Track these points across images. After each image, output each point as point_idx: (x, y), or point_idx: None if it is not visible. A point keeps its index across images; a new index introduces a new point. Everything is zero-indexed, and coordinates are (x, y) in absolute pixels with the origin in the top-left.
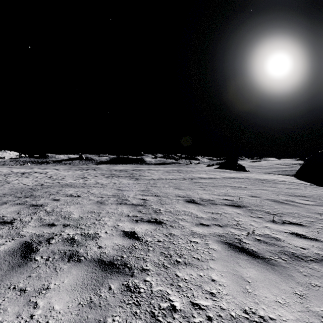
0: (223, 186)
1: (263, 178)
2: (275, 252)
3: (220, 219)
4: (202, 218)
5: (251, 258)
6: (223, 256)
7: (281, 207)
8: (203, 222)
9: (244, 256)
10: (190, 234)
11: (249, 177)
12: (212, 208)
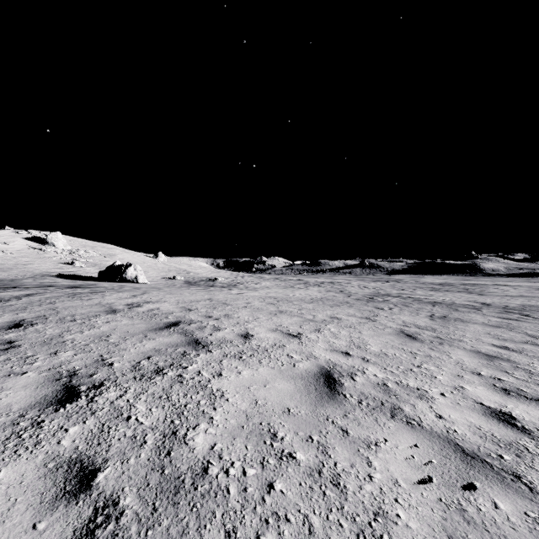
0: None
1: None
2: None
3: None
4: None
5: None
6: None
7: None
8: None
9: None
10: None
11: None
12: None
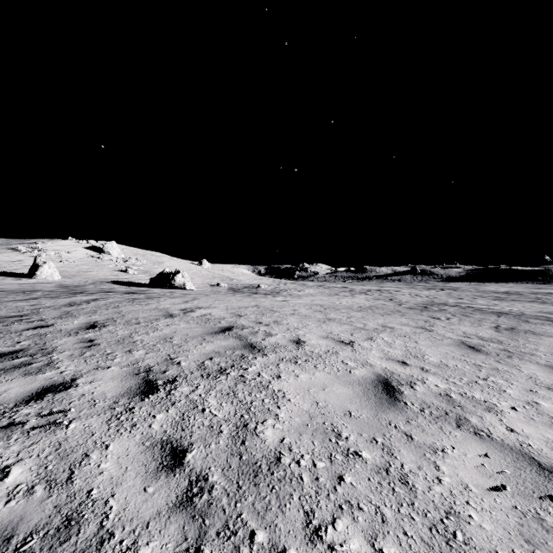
0: None
1: None
2: None
3: None
4: None
5: None
6: None
7: None
8: None
9: None
10: None
11: None
12: None
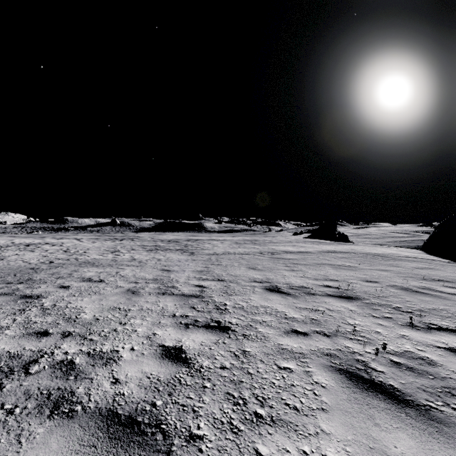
0: (321, 264)
1: (376, 253)
2: (434, 391)
3: (324, 321)
4: (294, 319)
5: (393, 405)
6: (342, 402)
7: (417, 300)
8: (297, 327)
9: (380, 400)
10: (277, 352)
11: (356, 251)
12: (308, 301)
